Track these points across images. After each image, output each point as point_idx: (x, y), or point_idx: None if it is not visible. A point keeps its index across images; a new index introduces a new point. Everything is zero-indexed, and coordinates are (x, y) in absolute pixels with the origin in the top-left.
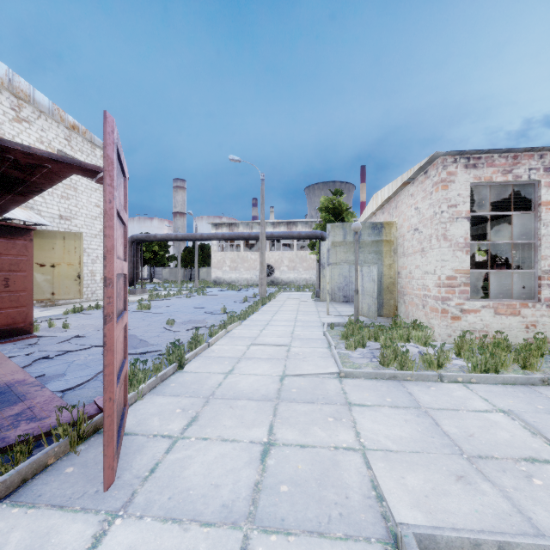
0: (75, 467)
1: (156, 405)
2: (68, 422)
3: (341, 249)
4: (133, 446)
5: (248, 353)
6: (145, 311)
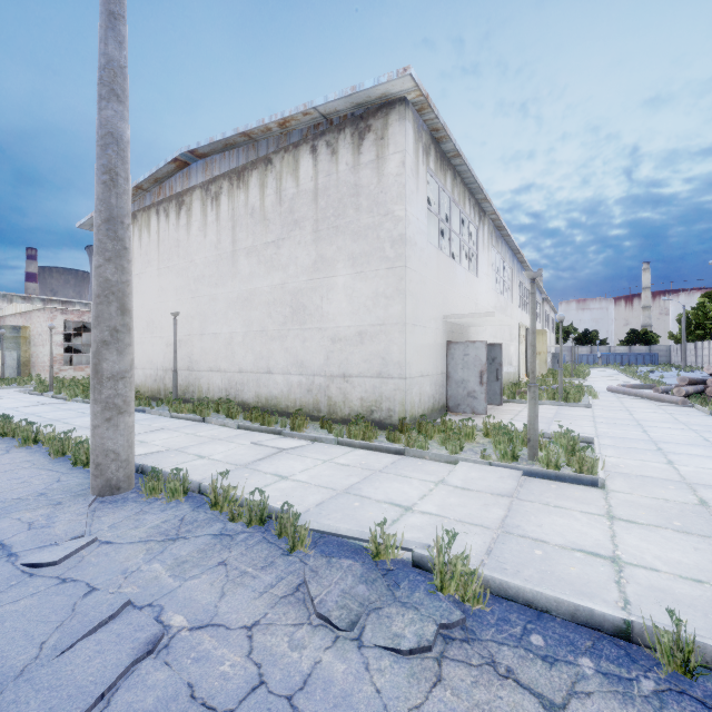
0: None
1: None
2: None
3: None
4: None
5: None
6: None
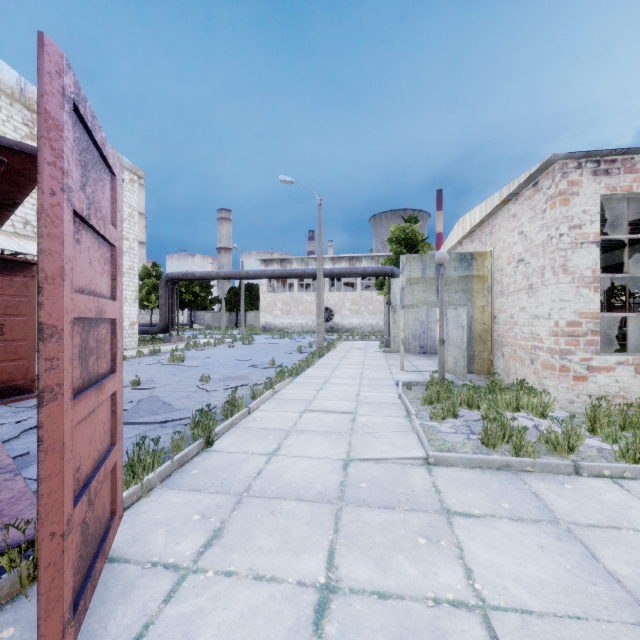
0: (17, 628)
1: (167, 506)
2: (29, 539)
3: (419, 287)
4: (117, 585)
5: (300, 424)
6: (178, 364)
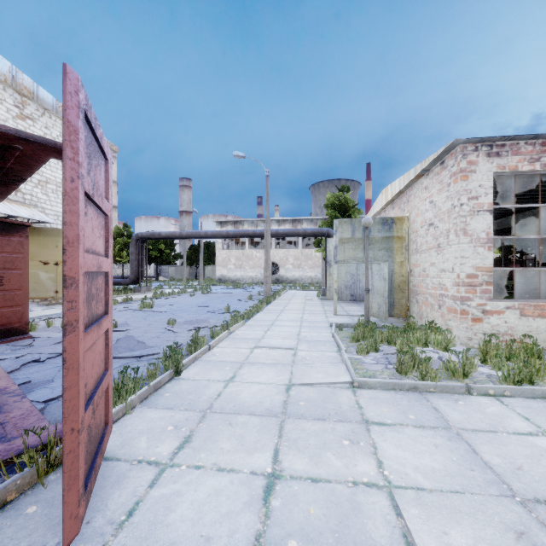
0: (38, 506)
1: (146, 420)
2: (40, 444)
3: (349, 246)
4: (112, 476)
5: (252, 357)
6: (148, 310)
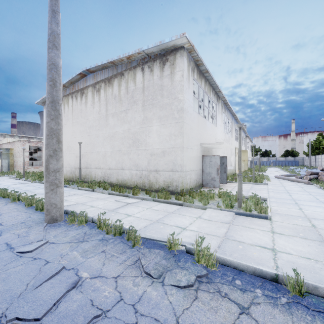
0: None
1: None
2: None
3: None
4: None
5: None
6: None
